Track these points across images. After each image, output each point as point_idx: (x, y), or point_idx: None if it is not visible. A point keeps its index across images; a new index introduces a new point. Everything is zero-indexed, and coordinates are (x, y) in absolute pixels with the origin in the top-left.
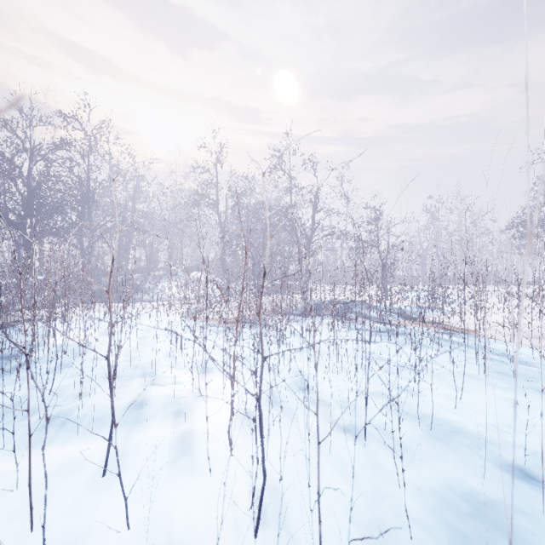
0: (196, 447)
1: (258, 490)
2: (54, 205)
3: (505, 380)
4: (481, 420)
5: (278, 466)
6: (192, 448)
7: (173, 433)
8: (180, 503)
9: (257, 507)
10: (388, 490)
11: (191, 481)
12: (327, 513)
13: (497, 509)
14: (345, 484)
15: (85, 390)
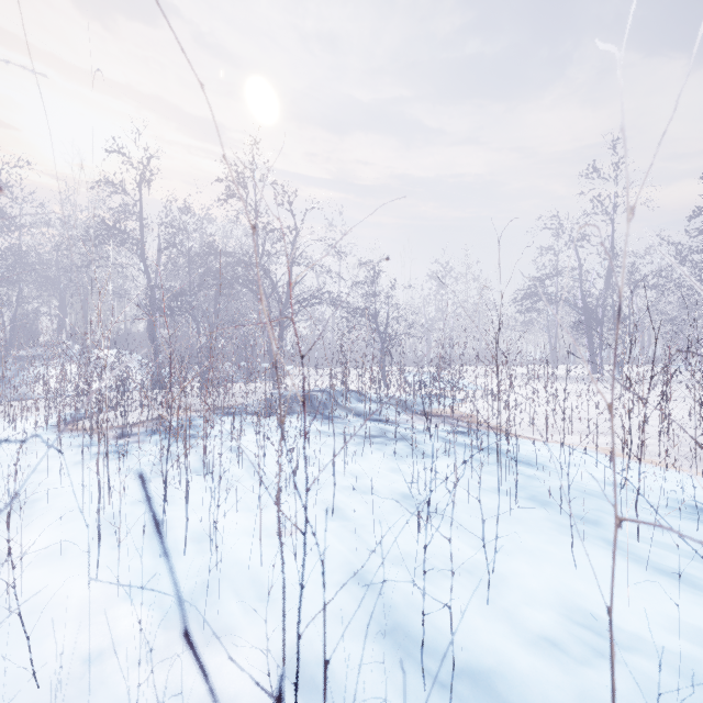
0: None
1: None
2: None
3: (544, 514)
4: (534, 632)
5: None
6: None
7: None
8: None
9: None
10: None
11: None
12: None
13: None
14: None
15: None
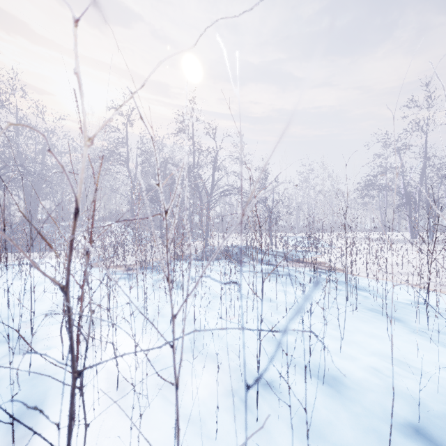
0: None
1: None
2: None
3: (373, 315)
4: (365, 364)
5: None
6: None
7: (1, 443)
8: None
9: None
10: None
11: None
12: None
13: None
14: None
15: None
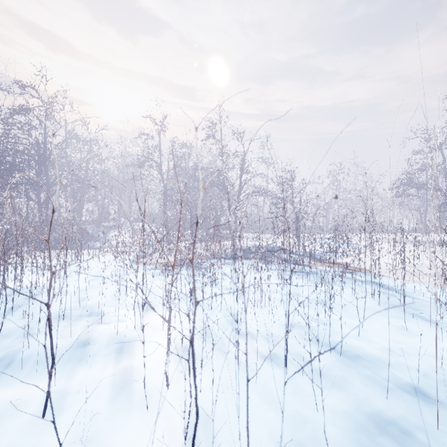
0: (135, 382)
1: (192, 422)
2: (13, 163)
3: (395, 310)
4: (380, 345)
5: (210, 397)
6: (131, 384)
7: (114, 370)
8: (117, 441)
9: (191, 441)
10: (308, 415)
11: (129, 417)
12: (255, 441)
13: (400, 427)
14: (270, 411)
15: (34, 330)
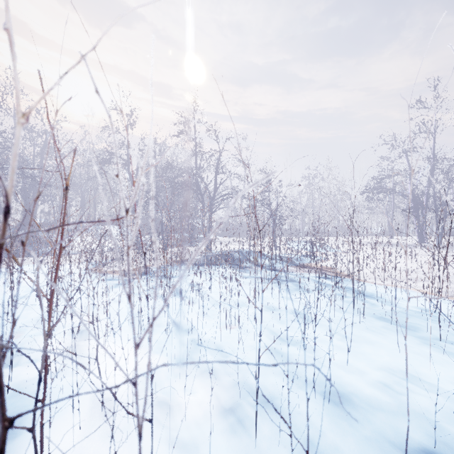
0: None
1: None
2: None
3: (381, 324)
4: (373, 379)
5: None
6: None
7: None
8: None
9: None
10: None
11: None
12: None
13: None
14: None
15: None
